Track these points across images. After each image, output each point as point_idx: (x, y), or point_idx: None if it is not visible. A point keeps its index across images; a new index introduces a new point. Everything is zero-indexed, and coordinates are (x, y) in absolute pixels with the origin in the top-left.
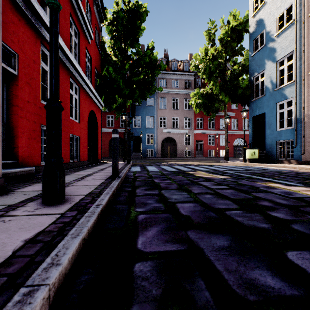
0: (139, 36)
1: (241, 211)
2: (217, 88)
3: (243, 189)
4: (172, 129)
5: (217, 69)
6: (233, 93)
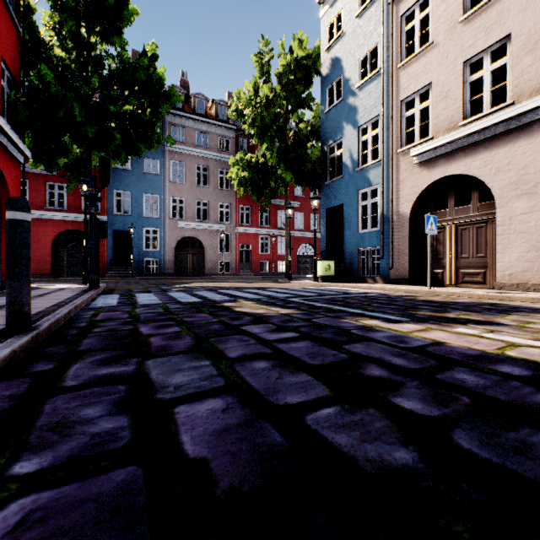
0: (125, 23)
1: (338, 406)
2: (274, 156)
3: (326, 336)
4: (196, 222)
5: (274, 123)
6: (299, 168)
